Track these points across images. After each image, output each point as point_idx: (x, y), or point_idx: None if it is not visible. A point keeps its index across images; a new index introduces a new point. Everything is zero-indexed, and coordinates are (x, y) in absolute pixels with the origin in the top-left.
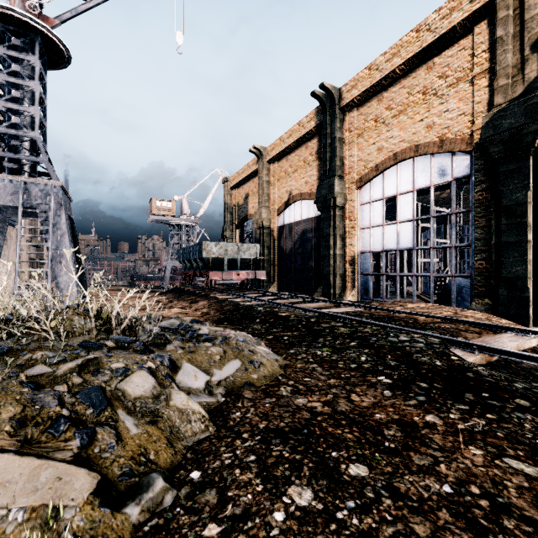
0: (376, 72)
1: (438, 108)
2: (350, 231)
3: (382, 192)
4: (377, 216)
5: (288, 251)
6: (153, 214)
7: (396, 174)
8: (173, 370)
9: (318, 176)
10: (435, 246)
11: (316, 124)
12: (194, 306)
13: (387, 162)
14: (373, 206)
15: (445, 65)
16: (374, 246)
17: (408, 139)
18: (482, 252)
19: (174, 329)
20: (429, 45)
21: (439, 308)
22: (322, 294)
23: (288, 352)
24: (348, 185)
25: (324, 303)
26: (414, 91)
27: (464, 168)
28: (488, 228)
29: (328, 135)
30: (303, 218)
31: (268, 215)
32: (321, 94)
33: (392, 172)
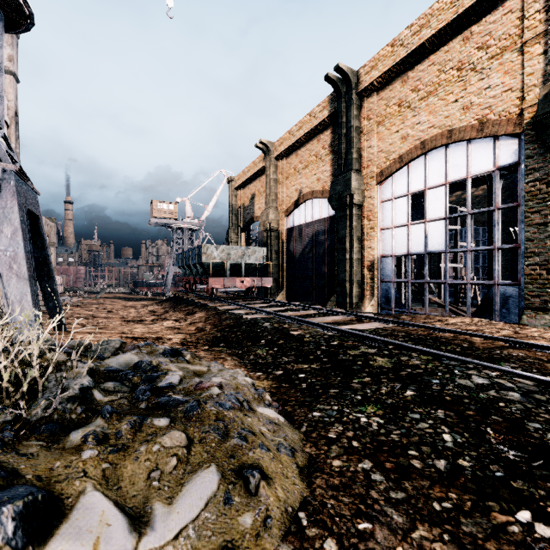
0: (400, 49)
1: (477, 84)
2: (369, 232)
3: (407, 186)
4: (400, 215)
5: (298, 256)
6: (154, 217)
7: (424, 165)
8: (27, 544)
9: (331, 171)
10: (472, 249)
11: (330, 113)
12: (190, 318)
13: (413, 152)
14: (396, 203)
15: (485, 33)
16: (397, 249)
17: (438, 124)
18: (535, 255)
19: (123, 374)
20: (466, 11)
21: (490, 324)
22: (336, 304)
23: (310, 417)
24: (366, 180)
25: (342, 316)
26: (446, 67)
27: (510, 155)
28: (544, 225)
29: (343, 125)
30: (315, 218)
31: (276, 216)
32: (336, 78)
33: (419, 164)
